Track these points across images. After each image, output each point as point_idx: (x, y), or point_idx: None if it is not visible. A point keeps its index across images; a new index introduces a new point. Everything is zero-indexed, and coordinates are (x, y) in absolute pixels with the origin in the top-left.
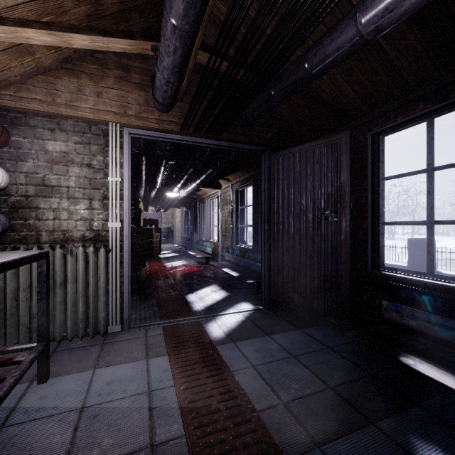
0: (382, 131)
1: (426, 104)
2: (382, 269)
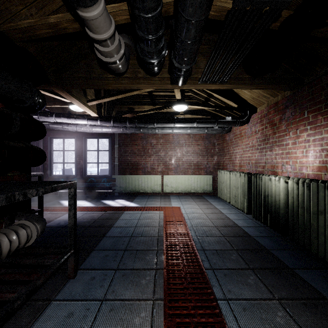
0: (53, 137)
1: (63, 135)
2: (53, 175)
